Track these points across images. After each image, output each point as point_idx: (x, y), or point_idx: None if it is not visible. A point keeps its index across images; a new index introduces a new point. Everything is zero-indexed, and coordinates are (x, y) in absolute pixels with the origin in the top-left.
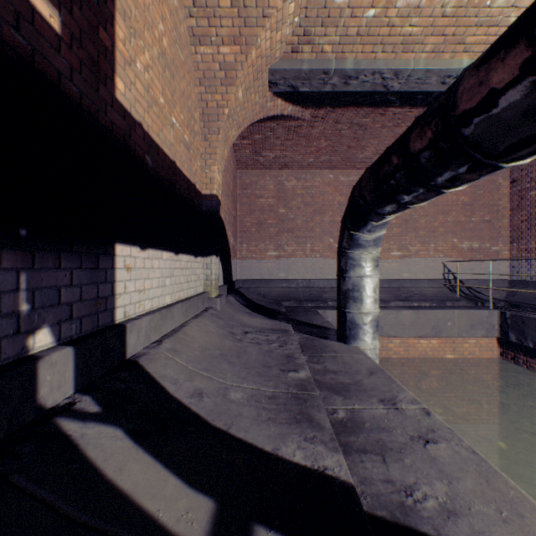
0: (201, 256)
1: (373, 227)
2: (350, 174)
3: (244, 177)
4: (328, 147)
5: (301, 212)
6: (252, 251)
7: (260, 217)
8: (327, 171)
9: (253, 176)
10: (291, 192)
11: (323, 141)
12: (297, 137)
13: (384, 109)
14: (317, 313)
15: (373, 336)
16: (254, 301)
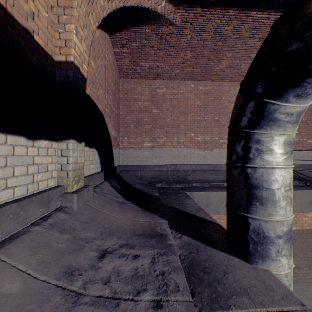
0: (51, 140)
1: (311, 86)
2: (206, 84)
3: (126, 85)
4: (192, 59)
5: (169, 112)
6: (132, 142)
7: (137, 116)
8: (190, 81)
9: (132, 84)
10: (162, 97)
11: (189, 53)
12: (168, 47)
13: (247, 13)
14: (187, 196)
15: (287, 252)
16: (131, 185)
